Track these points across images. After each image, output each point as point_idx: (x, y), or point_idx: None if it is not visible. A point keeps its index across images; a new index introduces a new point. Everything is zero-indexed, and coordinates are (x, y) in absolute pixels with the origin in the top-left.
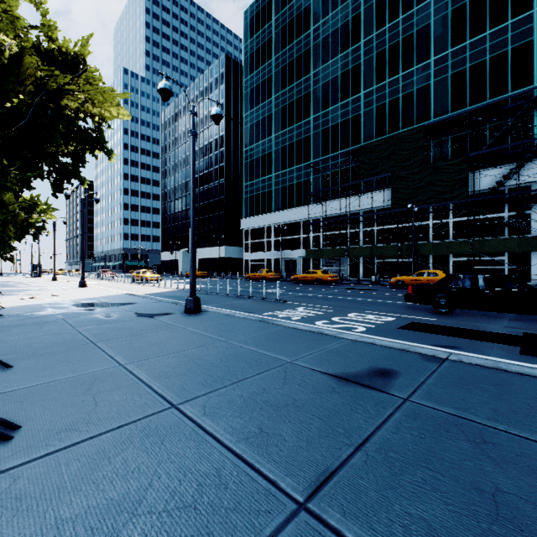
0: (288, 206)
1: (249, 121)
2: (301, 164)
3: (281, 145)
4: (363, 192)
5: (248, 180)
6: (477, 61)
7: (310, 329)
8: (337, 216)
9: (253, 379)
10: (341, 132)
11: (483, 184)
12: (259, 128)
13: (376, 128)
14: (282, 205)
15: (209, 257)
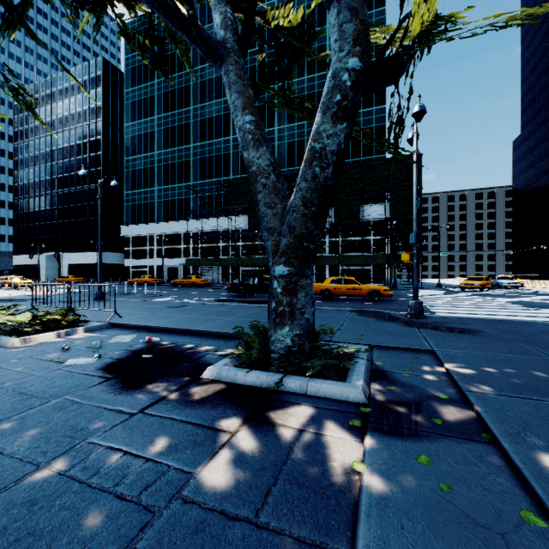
0: (170, 219)
1: (131, 132)
2: (182, 184)
3: (164, 163)
4: (232, 215)
5: (130, 189)
6: (300, 138)
7: (167, 301)
8: (213, 231)
9: (141, 308)
10: (215, 164)
11: None
12: (142, 142)
13: (241, 167)
14: (164, 218)
15: (83, 262)
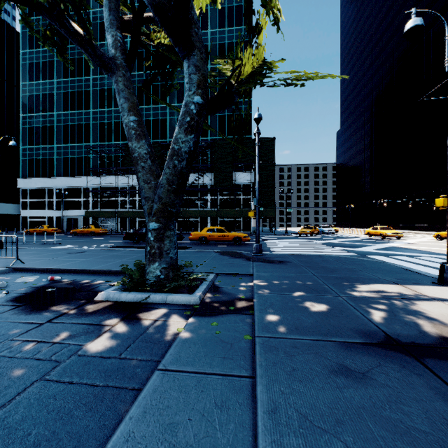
0: (70, 174)
1: (28, 91)
2: (82, 144)
3: (63, 123)
4: (130, 174)
5: (27, 144)
6: None
7: (67, 248)
8: (112, 187)
9: (42, 255)
10: (114, 129)
11: (190, 181)
12: (40, 101)
13: None
14: (64, 173)
15: None
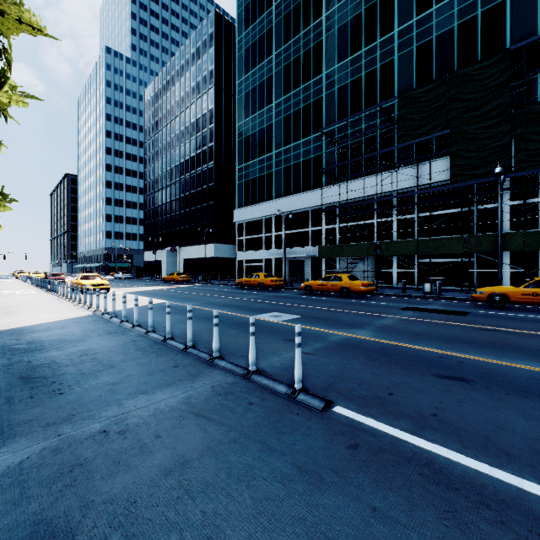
0: (292, 192)
1: (244, 88)
2: (310, 136)
3: (284, 114)
4: (398, 167)
5: (243, 162)
6: None
7: None
8: (360, 200)
9: None
10: (364, 89)
11: None
12: (256, 96)
13: (417, 77)
14: (285, 191)
15: (196, 257)
